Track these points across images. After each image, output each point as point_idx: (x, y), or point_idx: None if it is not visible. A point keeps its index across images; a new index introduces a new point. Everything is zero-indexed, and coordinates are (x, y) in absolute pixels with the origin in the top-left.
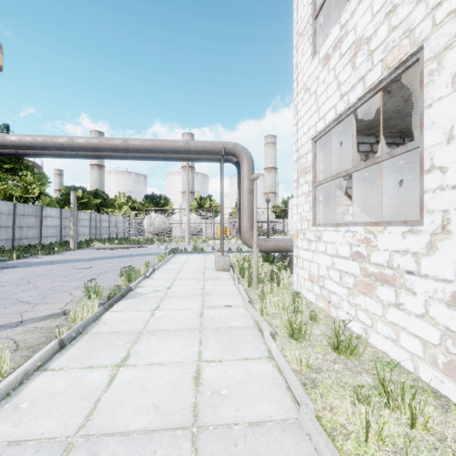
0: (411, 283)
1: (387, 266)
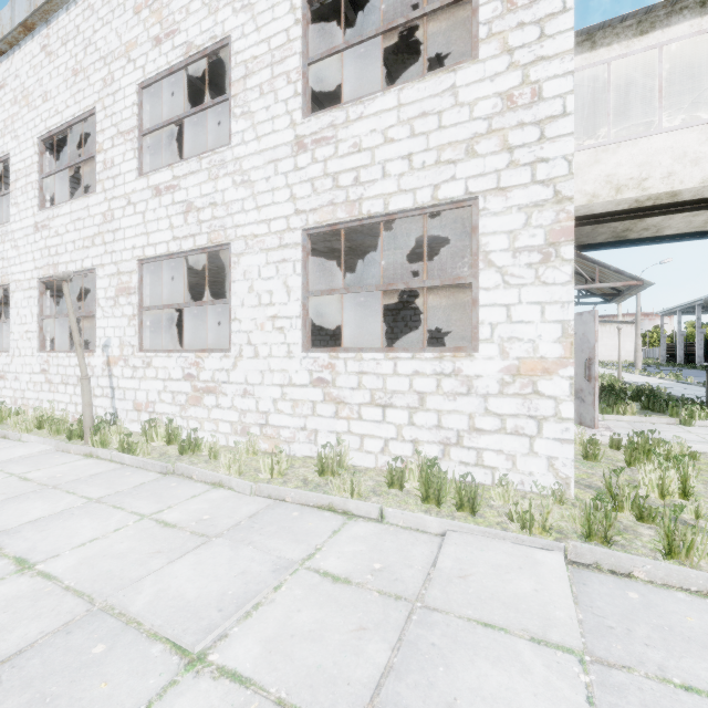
0: (8, 376)
1: (3, 371)
